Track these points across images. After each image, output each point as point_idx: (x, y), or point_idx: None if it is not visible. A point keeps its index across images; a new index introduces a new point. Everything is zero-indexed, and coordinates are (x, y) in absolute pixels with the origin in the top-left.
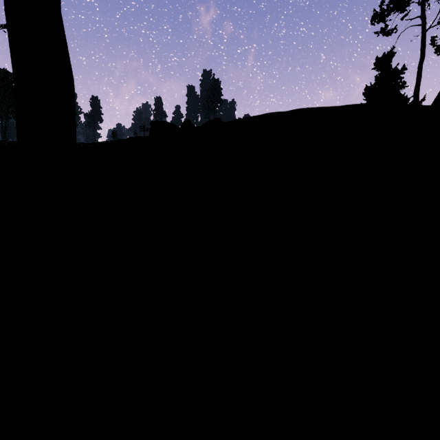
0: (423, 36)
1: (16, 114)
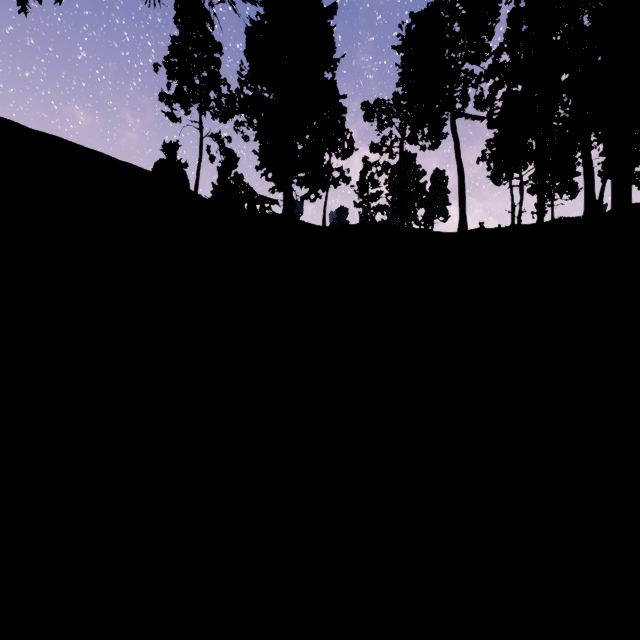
0: (201, 141)
1: None
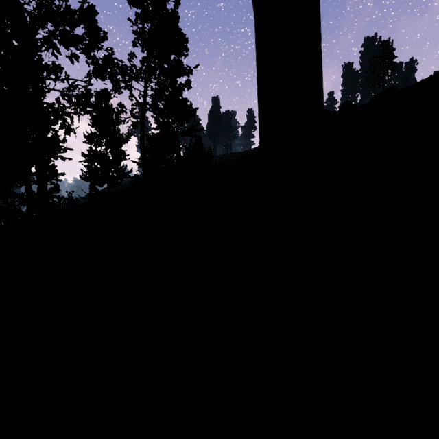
0: None
1: (257, 55)
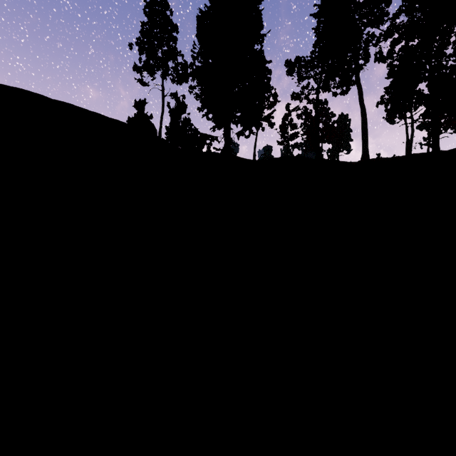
0: (163, 99)
1: None
